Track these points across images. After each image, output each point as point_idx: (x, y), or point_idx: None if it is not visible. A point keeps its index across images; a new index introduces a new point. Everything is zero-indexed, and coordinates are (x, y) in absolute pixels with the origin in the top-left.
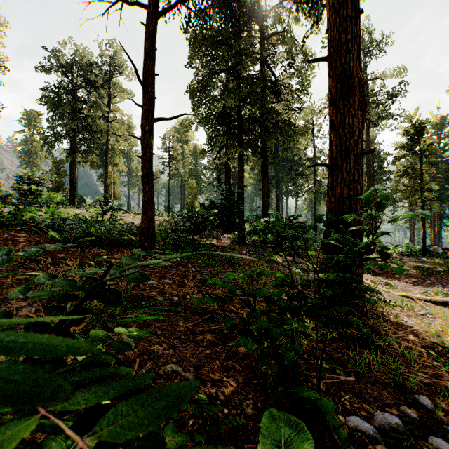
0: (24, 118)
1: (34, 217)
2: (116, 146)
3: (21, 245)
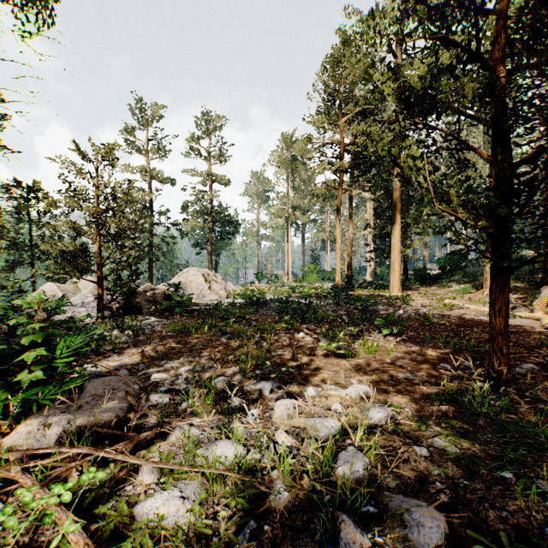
0: None
1: None
2: None
3: None
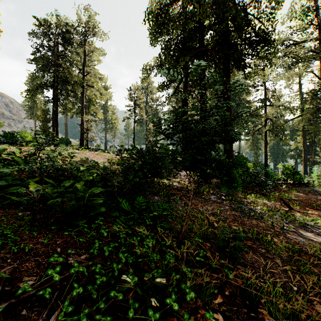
0: (29, 81)
1: None
2: (94, 100)
3: None
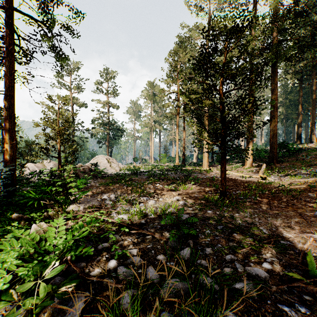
0: None
1: None
2: None
3: None
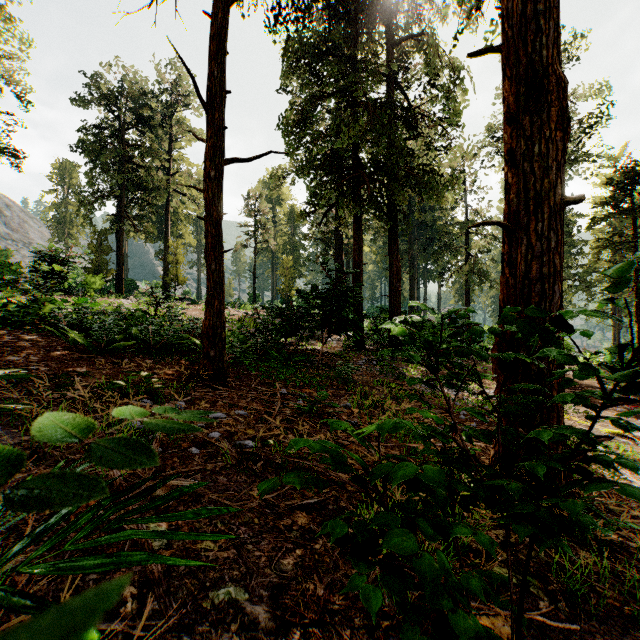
0: (56, 173)
1: (52, 310)
2: (180, 210)
3: (24, 353)
